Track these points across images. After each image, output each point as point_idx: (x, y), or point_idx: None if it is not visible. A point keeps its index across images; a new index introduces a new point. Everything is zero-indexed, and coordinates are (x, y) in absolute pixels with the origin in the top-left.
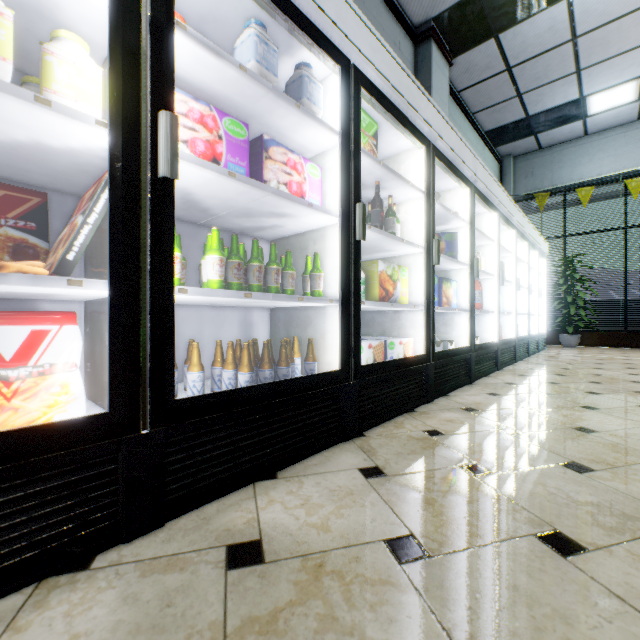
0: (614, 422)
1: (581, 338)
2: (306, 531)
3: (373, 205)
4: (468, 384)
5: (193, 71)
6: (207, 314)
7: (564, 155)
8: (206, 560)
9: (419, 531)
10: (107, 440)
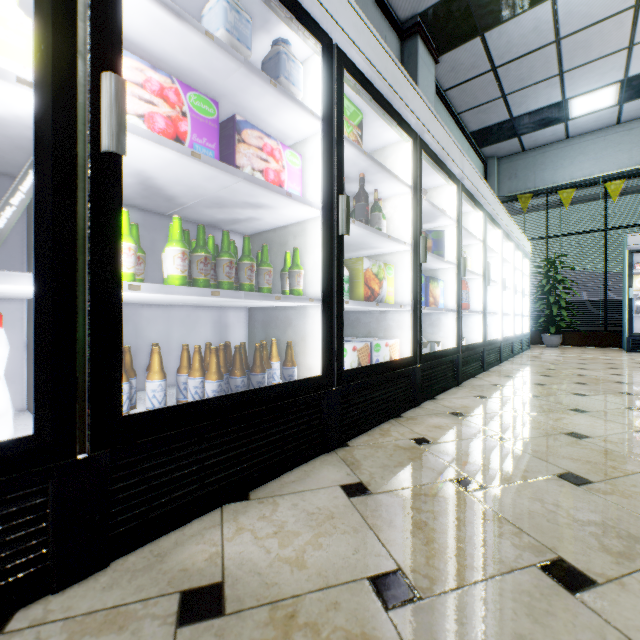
0: (605, 426)
1: (563, 338)
2: (277, 568)
3: (358, 199)
4: (455, 386)
5: (151, 36)
6: (176, 314)
7: (546, 157)
8: (153, 614)
9: (408, 564)
10: (31, 469)
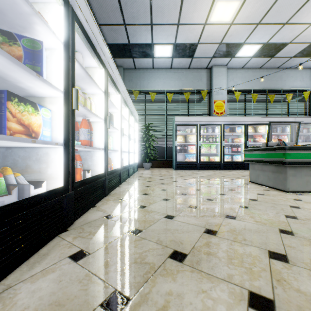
0: (219, 305)
1: (151, 164)
2: None
3: None
4: (61, 232)
5: None
6: None
7: (145, 75)
8: None
9: None
10: None
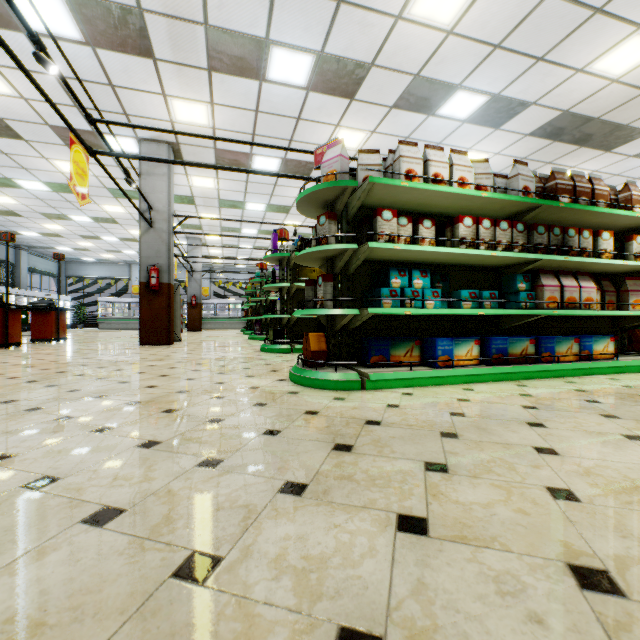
0: None
1: (88, 326)
2: None
3: None
4: (27, 331)
5: None
6: None
7: (83, 266)
8: None
9: None
10: None
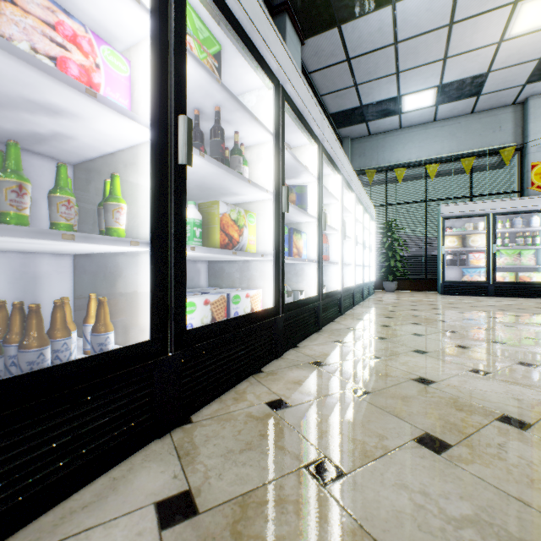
0: (444, 367)
1: (397, 284)
2: None
3: (212, 134)
4: (317, 331)
5: None
6: None
7: (386, 142)
8: None
9: None
10: None
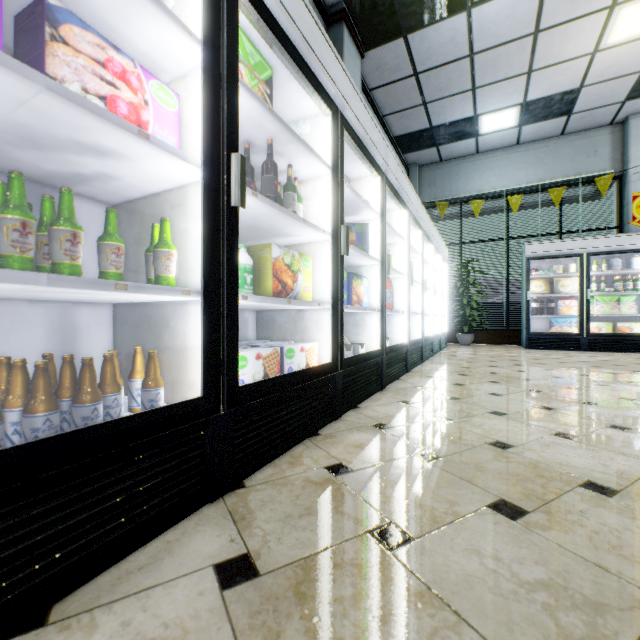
0: (525, 431)
1: (474, 337)
2: None
3: (264, 169)
4: (379, 391)
5: None
6: None
7: (460, 169)
8: None
9: None
10: None
